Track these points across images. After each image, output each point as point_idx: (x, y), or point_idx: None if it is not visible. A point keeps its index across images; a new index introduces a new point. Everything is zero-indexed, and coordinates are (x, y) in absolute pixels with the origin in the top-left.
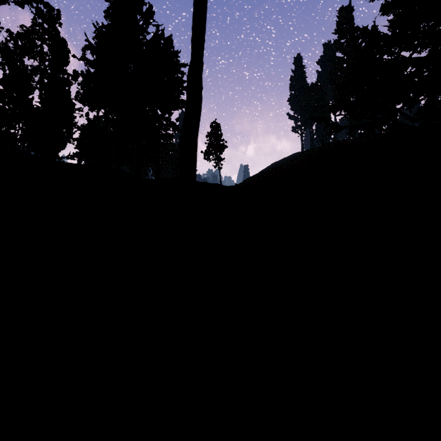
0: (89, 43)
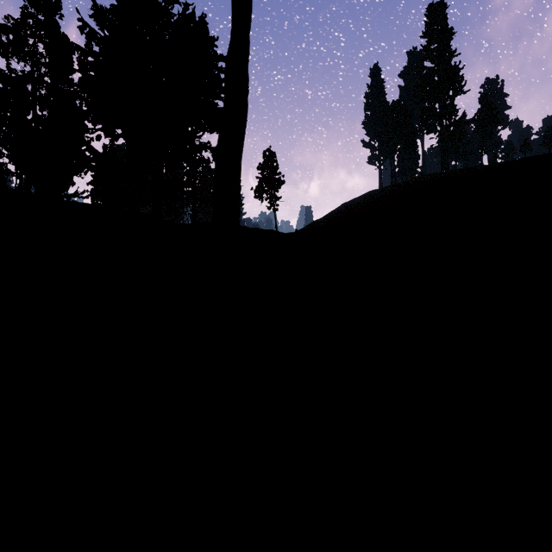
0: (84, 24)
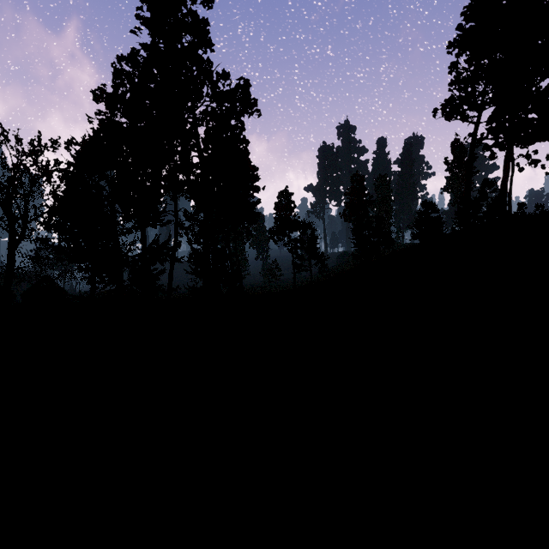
0: None
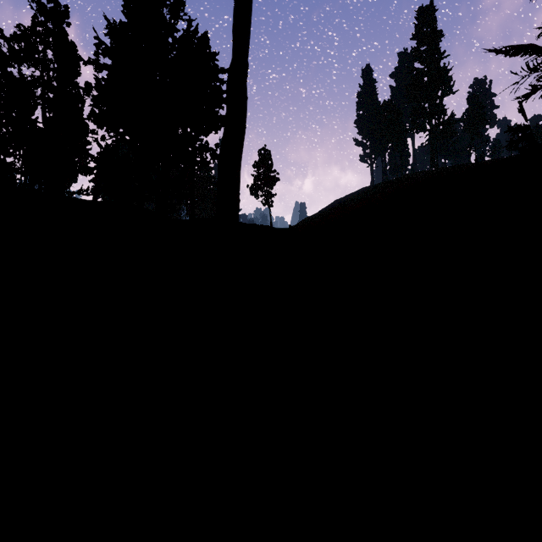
0: (100, 41)
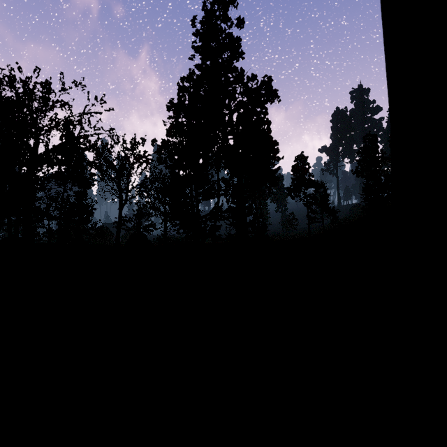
0: None
